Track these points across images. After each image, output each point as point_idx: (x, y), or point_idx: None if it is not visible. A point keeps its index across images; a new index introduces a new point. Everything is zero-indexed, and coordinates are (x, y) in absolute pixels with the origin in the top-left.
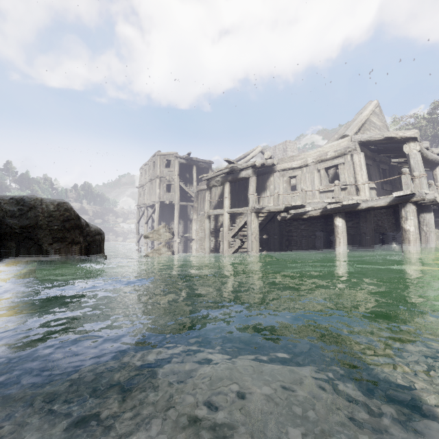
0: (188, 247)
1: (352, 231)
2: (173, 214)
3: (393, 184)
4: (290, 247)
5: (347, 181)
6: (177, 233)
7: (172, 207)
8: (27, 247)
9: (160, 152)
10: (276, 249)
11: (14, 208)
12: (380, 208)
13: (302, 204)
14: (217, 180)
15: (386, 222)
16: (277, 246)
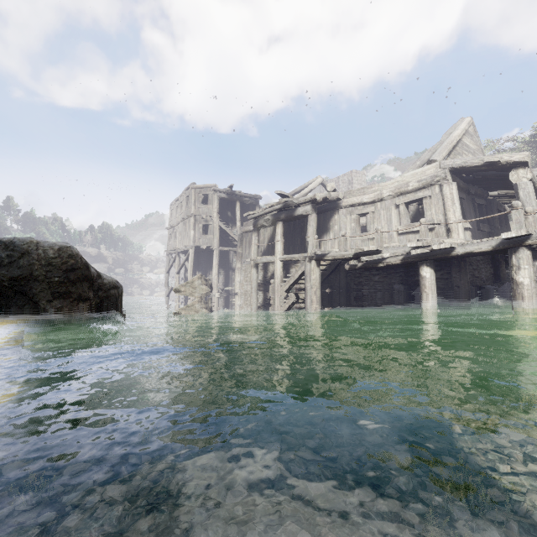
0: (230, 303)
1: (441, 284)
2: (212, 262)
3: (491, 223)
4: (360, 305)
5: (434, 219)
6: (216, 286)
7: (210, 253)
8: (19, 305)
9: (194, 184)
10: (342, 306)
11: (2, 253)
12: (480, 254)
13: (378, 248)
14: (267, 219)
15: (483, 272)
16: (343, 303)
